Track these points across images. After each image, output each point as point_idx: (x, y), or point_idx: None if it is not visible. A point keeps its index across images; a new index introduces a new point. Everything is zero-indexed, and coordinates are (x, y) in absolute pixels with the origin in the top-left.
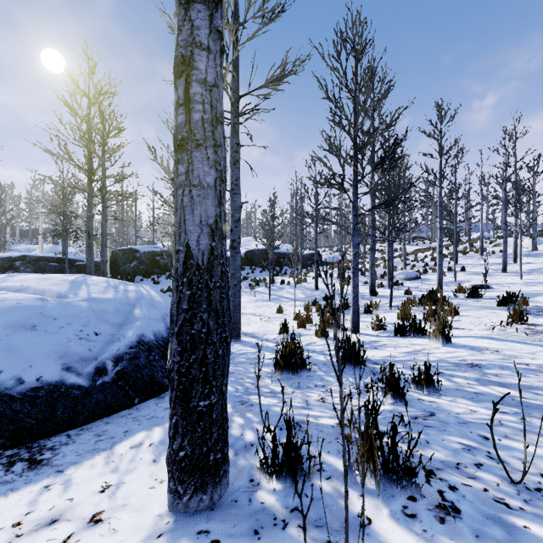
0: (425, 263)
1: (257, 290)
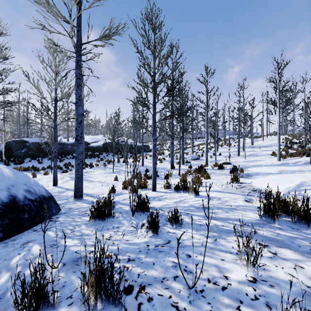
0: (203, 151)
1: (107, 166)
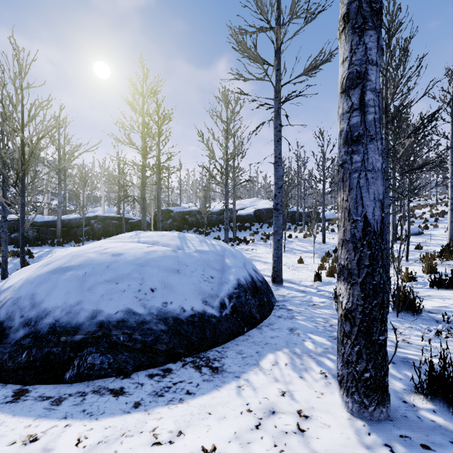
0: (425, 219)
1: (270, 243)
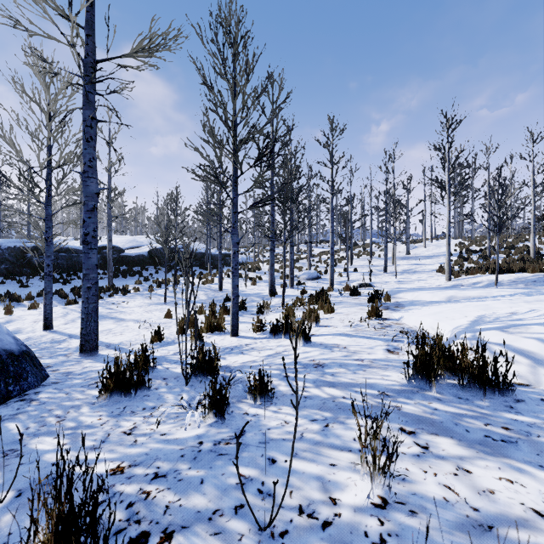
0: (327, 264)
1: (156, 292)
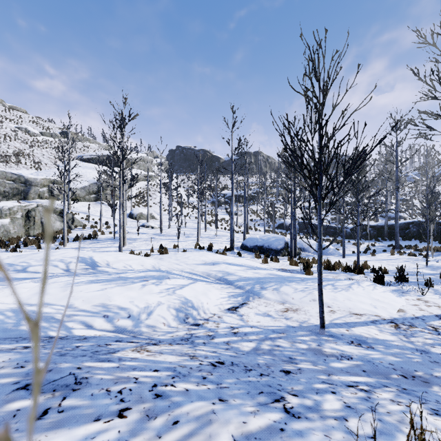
0: None
1: None
